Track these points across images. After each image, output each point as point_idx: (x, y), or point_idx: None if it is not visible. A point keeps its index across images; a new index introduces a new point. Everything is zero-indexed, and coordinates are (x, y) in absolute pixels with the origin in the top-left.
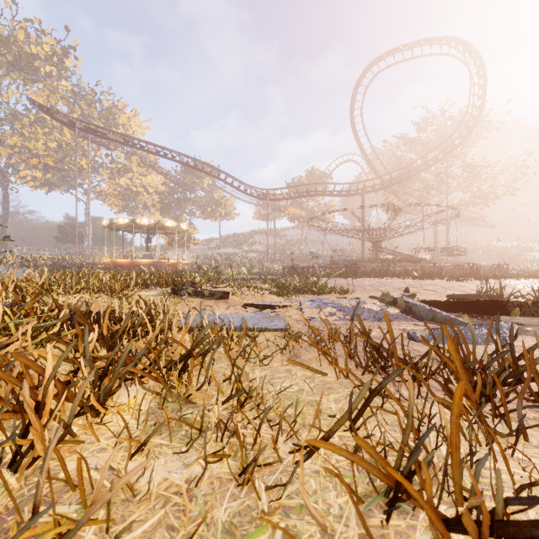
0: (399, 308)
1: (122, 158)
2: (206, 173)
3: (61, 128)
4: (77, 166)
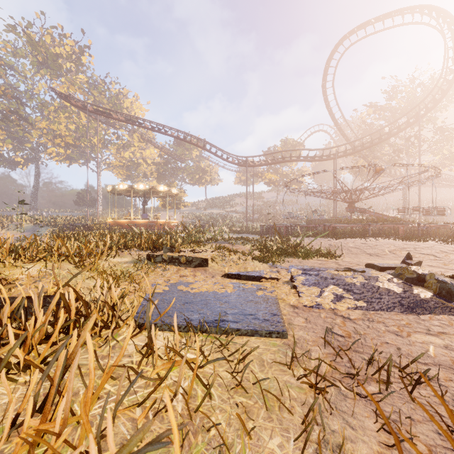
0: (429, 289)
1: (126, 136)
2: (194, 144)
3: (78, 113)
4: (91, 143)
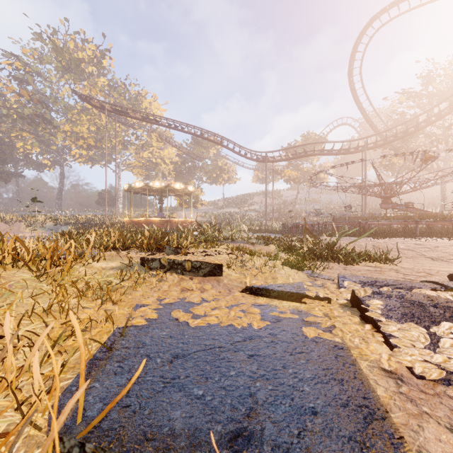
0: None
1: (145, 136)
2: (210, 140)
3: (99, 115)
4: (111, 144)
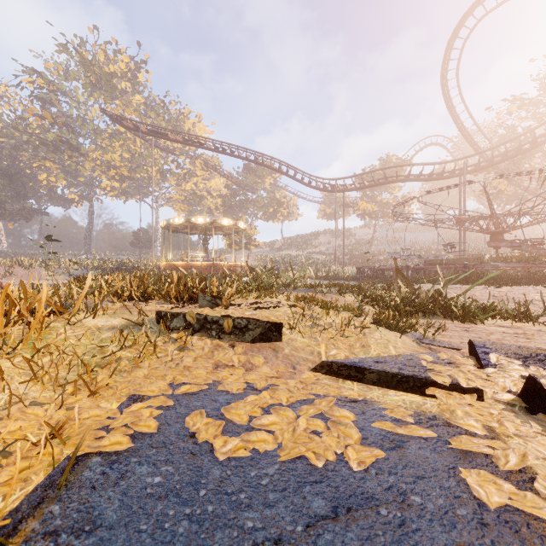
0: None
1: (188, 164)
2: (266, 166)
3: (134, 139)
4: (148, 174)
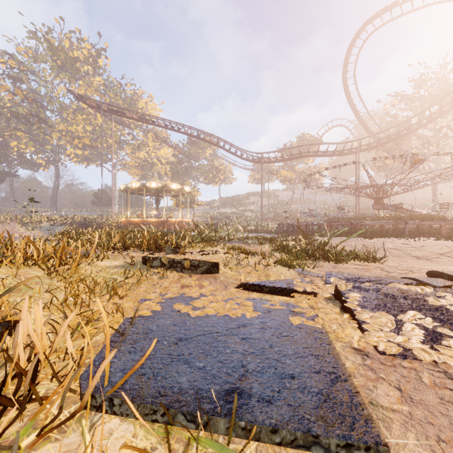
0: None
1: (141, 136)
2: (207, 141)
3: (95, 114)
4: (107, 144)
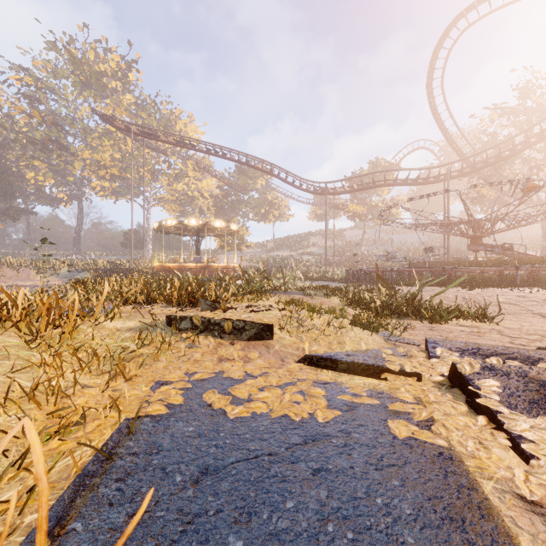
0: None
1: (179, 164)
2: (258, 169)
3: (124, 139)
4: (139, 174)
